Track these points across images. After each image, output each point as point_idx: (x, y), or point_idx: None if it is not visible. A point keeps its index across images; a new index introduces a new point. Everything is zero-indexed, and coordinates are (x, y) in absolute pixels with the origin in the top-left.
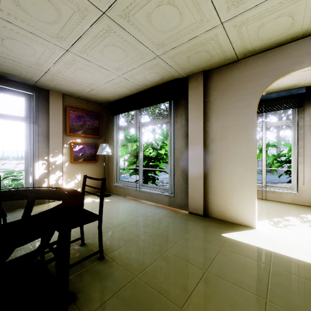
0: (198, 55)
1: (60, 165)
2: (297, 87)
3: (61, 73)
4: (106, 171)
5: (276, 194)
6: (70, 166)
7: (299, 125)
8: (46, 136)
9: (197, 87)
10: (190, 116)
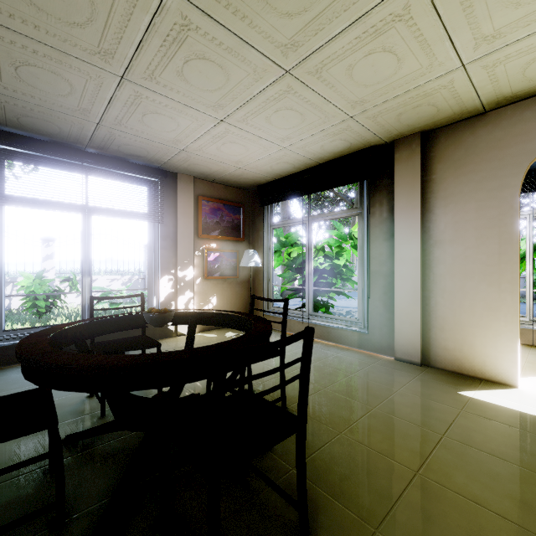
0: (417, 111)
1: (191, 282)
2: None
3: (202, 150)
4: (251, 292)
5: None
6: (202, 284)
7: None
8: (173, 240)
9: (409, 159)
10: (398, 205)
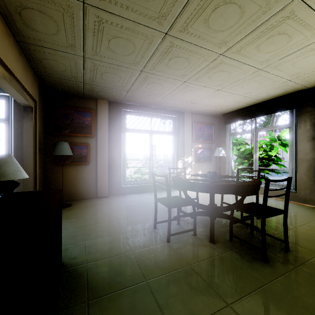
0: None
1: (190, 163)
2: None
3: (202, 102)
4: (217, 169)
5: None
6: (195, 165)
7: None
8: (182, 143)
9: None
10: None
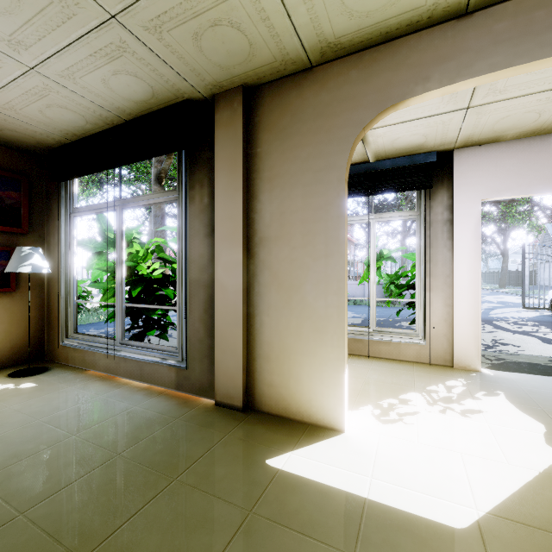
0: (220, 35)
1: None
2: (424, 151)
3: None
4: (45, 312)
5: (392, 346)
6: None
7: (426, 221)
8: None
9: (231, 122)
10: (218, 187)
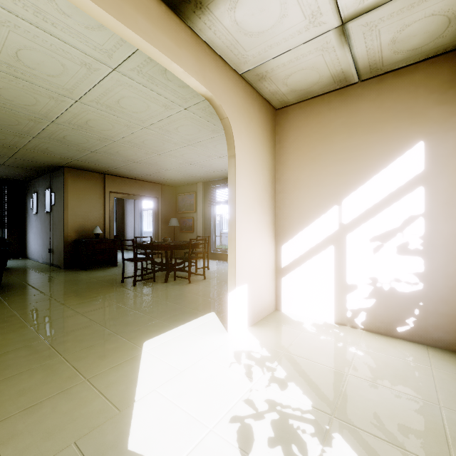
0: None
1: None
2: None
3: None
4: None
5: None
6: None
7: None
8: None
9: None
10: None
